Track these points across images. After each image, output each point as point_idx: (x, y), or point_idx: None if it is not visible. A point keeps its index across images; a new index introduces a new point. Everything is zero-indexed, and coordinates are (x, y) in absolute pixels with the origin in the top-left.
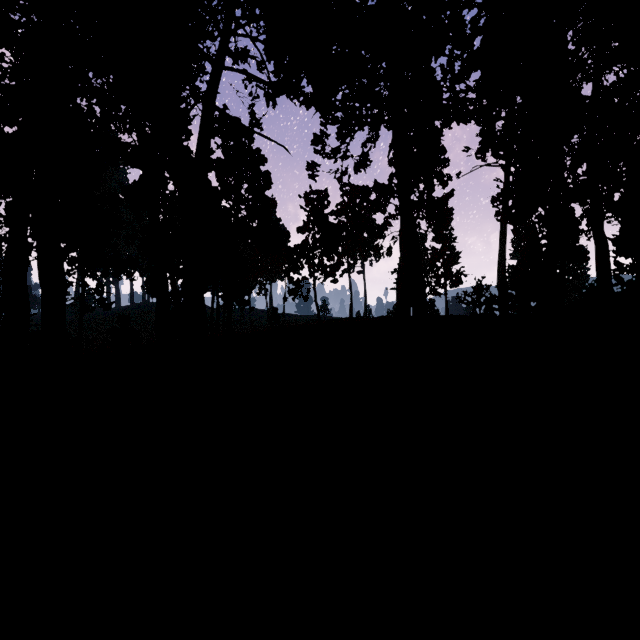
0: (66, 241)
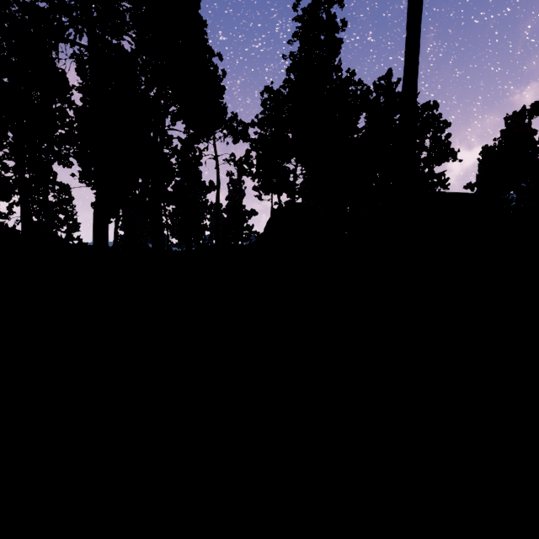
0: None
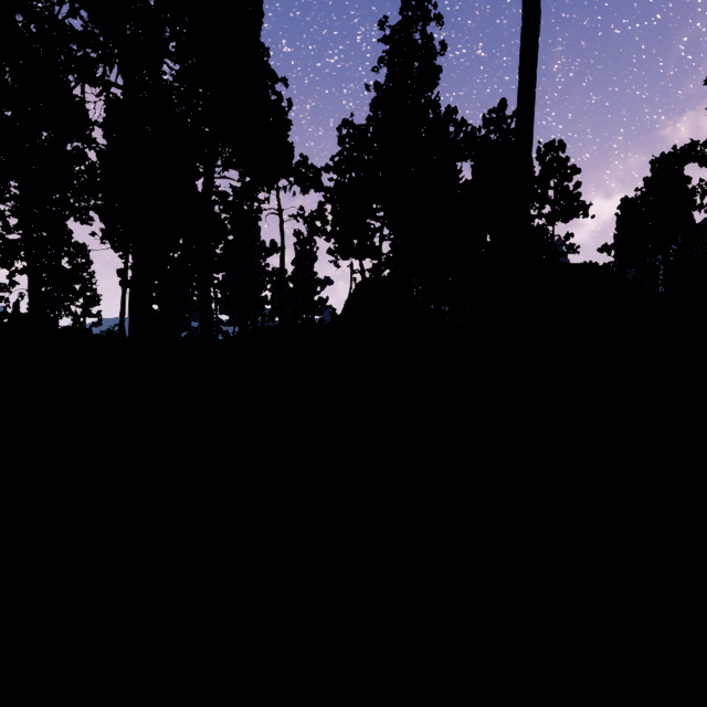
0: None
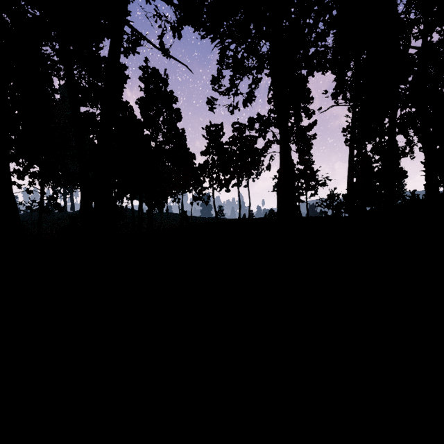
0: (28, 160)
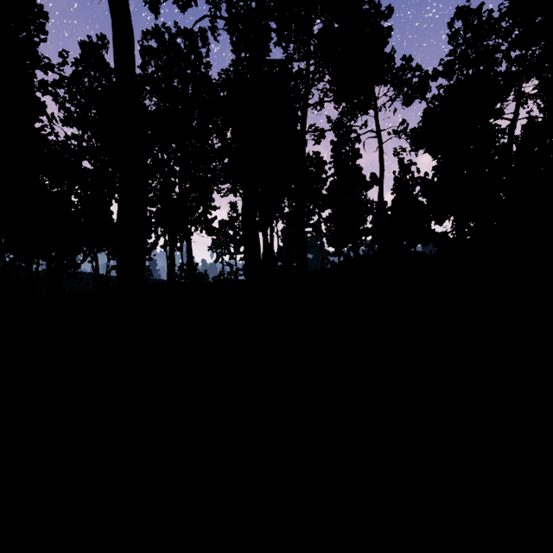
0: None
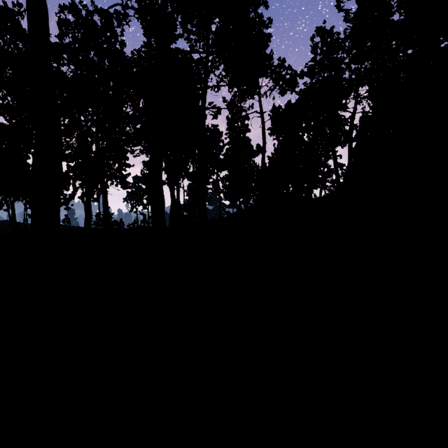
0: None
